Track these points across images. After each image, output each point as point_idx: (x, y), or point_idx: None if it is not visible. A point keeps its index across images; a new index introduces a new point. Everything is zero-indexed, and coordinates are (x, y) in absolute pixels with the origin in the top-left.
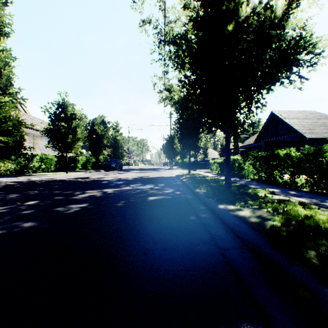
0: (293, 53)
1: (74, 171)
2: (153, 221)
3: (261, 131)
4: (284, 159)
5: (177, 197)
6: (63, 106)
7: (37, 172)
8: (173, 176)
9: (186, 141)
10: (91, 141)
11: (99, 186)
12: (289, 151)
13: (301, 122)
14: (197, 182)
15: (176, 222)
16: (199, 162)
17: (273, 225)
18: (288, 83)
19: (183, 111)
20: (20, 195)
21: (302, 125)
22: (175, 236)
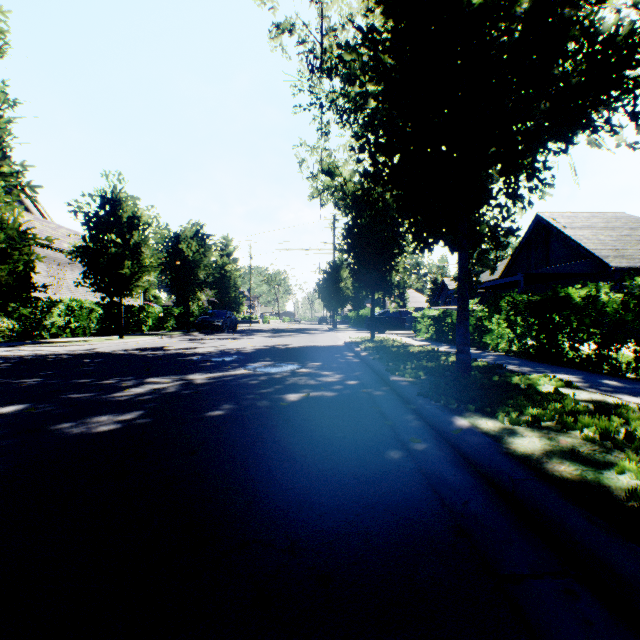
0: (624, 57)
1: (137, 334)
2: (293, 465)
3: (516, 255)
4: (584, 309)
5: (350, 393)
6: (114, 201)
7: (60, 336)
8: (340, 344)
9: (366, 273)
10: (174, 274)
11: (179, 368)
12: (597, 291)
13: (598, 236)
14: (392, 358)
15: (353, 468)
16: (390, 317)
17: None
18: (610, 131)
19: (360, 211)
20: None
21: (600, 242)
22: (352, 519)
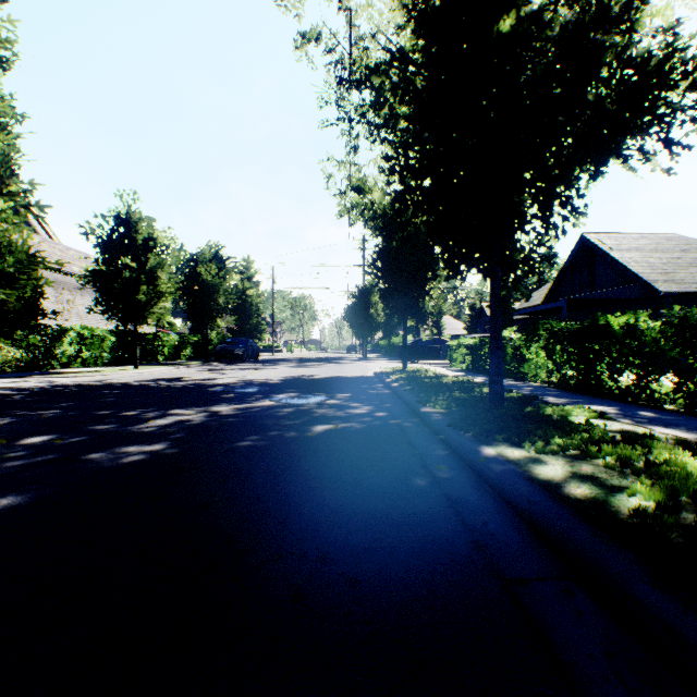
0: (655, 85)
1: (153, 364)
2: (322, 490)
3: (559, 279)
4: (623, 338)
5: (379, 425)
6: (128, 221)
7: (71, 366)
8: (370, 374)
9: (397, 299)
10: (192, 300)
11: (201, 399)
12: (635, 320)
13: (647, 258)
14: (424, 389)
15: (380, 493)
16: (424, 345)
17: (642, 511)
18: (643, 158)
19: (391, 233)
20: (14, 421)
21: (648, 265)
22: (378, 536)
